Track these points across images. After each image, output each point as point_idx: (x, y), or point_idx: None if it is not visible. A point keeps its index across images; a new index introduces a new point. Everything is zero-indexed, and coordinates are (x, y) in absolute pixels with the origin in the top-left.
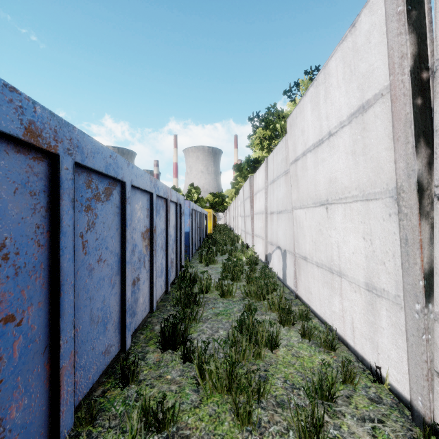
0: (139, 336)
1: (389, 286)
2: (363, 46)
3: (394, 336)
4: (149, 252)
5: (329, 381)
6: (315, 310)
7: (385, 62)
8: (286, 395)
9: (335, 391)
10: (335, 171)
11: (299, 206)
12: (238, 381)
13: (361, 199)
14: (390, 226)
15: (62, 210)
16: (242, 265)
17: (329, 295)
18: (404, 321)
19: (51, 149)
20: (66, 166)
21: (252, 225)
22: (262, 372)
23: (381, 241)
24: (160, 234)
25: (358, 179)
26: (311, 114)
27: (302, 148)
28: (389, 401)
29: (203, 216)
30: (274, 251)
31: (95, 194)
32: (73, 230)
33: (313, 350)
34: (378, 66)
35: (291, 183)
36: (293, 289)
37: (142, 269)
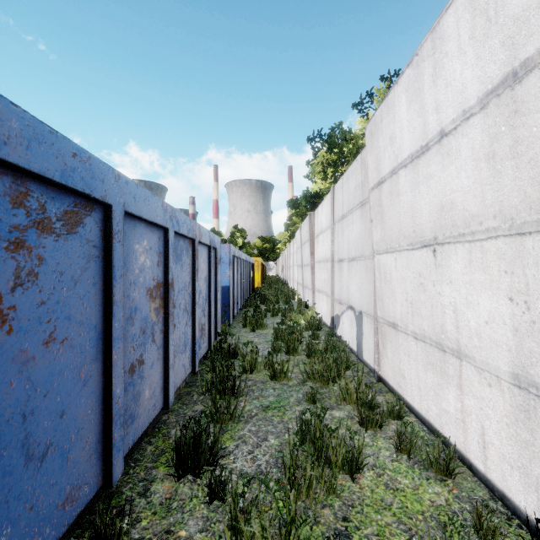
0: (145, 448)
1: None
2: None
3: None
4: (162, 317)
5: None
6: (410, 402)
7: None
8: None
9: None
10: (452, 192)
11: (384, 249)
12: None
13: (507, 233)
14: None
15: None
16: (300, 331)
17: (437, 384)
18: None
19: None
20: None
21: (312, 277)
22: (339, 522)
23: None
24: (183, 290)
25: (500, 200)
26: (408, 110)
27: (390, 164)
28: None
29: (249, 265)
30: (344, 312)
31: (38, 220)
32: None
33: (418, 475)
34: None
35: (371, 217)
36: (375, 367)
37: (148, 345)
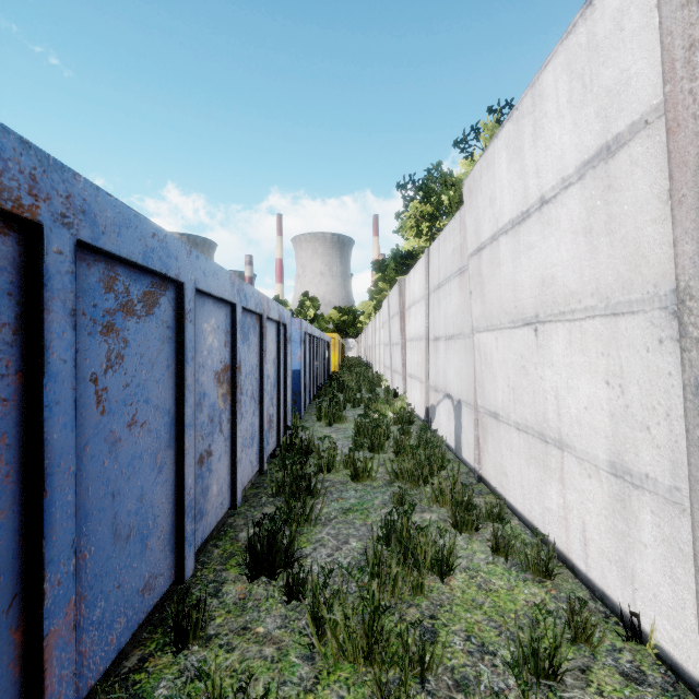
0: (212, 551)
1: (657, 470)
2: (609, 39)
3: (667, 561)
4: (229, 405)
5: (550, 643)
6: (513, 504)
7: (654, 62)
8: (471, 666)
9: (561, 661)
10: (553, 266)
11: (485, 326)
12: (384, 642)
13: (603, 313)
14: (661, 362)
15: (48, 331)
16: (387, 424)
17: (540, 479)
18: (688, 535)
19: (22, 212)
20: (59, 247)
21: (402, 358)
22: (426, 619)
23: (641, 389)
24: (250, 374)
25: (597, 277)
26: (508, 169)
27: (490, 228)
28: (658, 679)
29: (323, 344)
30: (441, 402)
31: (124, 303)
32: (73, 370)
33: (514, 577)
34: (640, 70)
35: (470, 288)
36: (475, 466)
37: (216, 435)
